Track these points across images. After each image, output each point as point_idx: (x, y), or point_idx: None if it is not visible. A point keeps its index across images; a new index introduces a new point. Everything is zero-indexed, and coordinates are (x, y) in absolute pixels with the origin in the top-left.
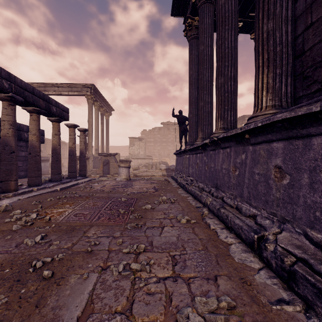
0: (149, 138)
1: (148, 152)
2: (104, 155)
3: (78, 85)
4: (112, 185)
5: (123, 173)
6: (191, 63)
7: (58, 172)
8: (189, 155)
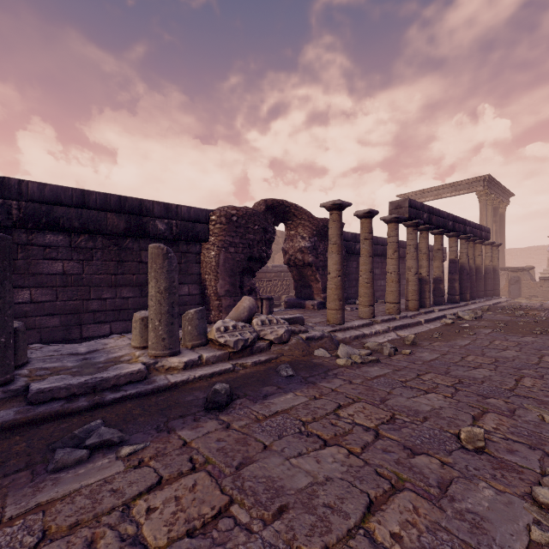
0: None
1: None
2: (511, 270)
3: (465, 182)
4: None
5: None
6: None
7: (481, 289)
8: None
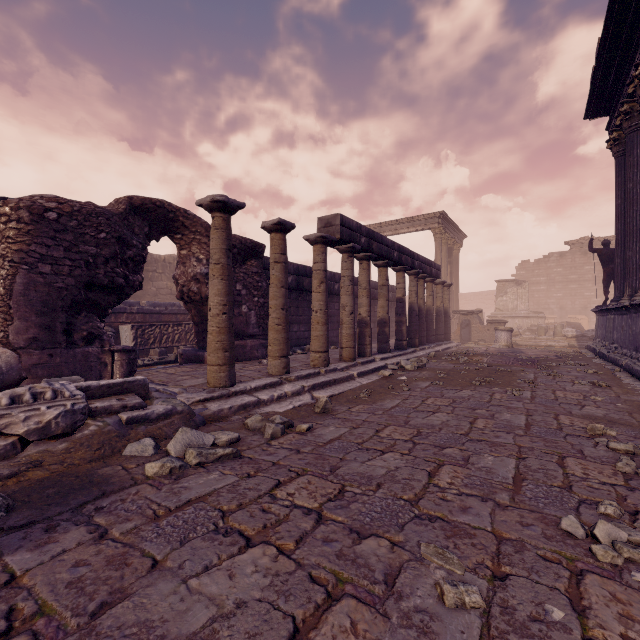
0: (536, 275)
1: (533, 304)
2: (462, 314)
3: (422, 217)
4: (496, 350)
5: (502, 338)
6: (619, 188)
7: (432, 334)
8: (614, 315)
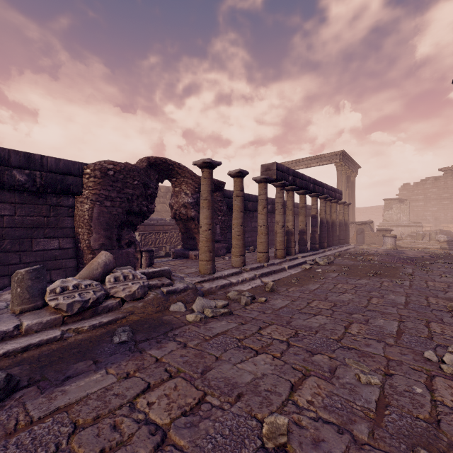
0: (415, 194)
1: (413, 216)
2: (358, 224)
3: (327, 155)
4: (384, 251)
5: (388, 242)
6: None
7: (336, 239)
8: None
